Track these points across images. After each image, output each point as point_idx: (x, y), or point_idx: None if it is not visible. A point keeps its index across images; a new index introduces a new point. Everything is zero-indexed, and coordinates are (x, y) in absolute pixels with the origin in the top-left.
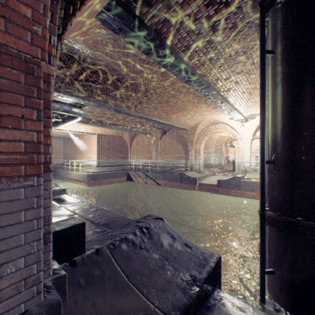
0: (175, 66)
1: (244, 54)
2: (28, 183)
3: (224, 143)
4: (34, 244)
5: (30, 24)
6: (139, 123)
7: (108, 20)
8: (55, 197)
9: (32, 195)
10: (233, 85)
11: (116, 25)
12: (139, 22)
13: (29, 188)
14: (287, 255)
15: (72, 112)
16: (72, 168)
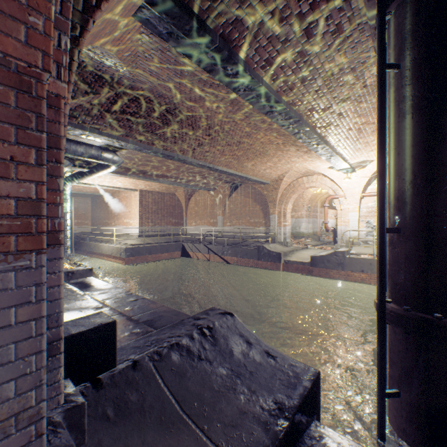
0: (251, 90)
1: (352, 72)
2: (22, 263)
3: (321, 204)
4: (31, 360)
5: (24, 12)
6: (199, 175)
7: (152, 20)
8: (78, 281)
9: (28, 282)
10: (335, 119)
11: (164, 27)
12: (198, 23)
13: (23, 272)
14: (419, 369)
15: (102, 158)
16: (103, 238)
